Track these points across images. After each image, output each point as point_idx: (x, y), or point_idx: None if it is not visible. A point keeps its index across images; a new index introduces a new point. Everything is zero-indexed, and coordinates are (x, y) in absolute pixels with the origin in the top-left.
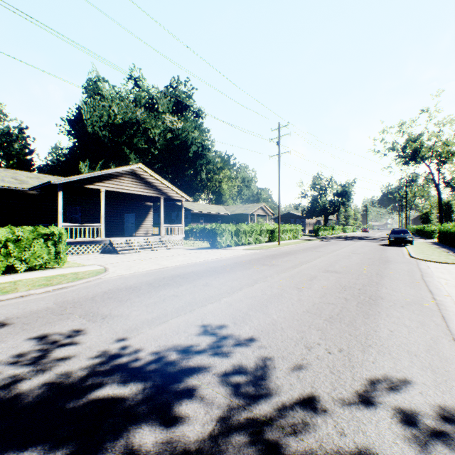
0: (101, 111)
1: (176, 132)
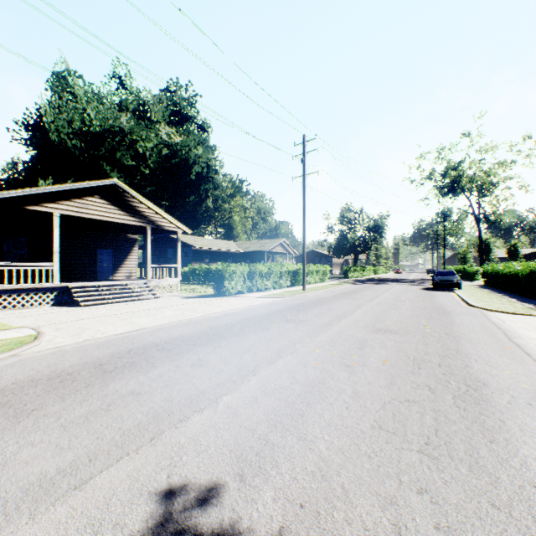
0: (70, 113)
1: (174, 148)
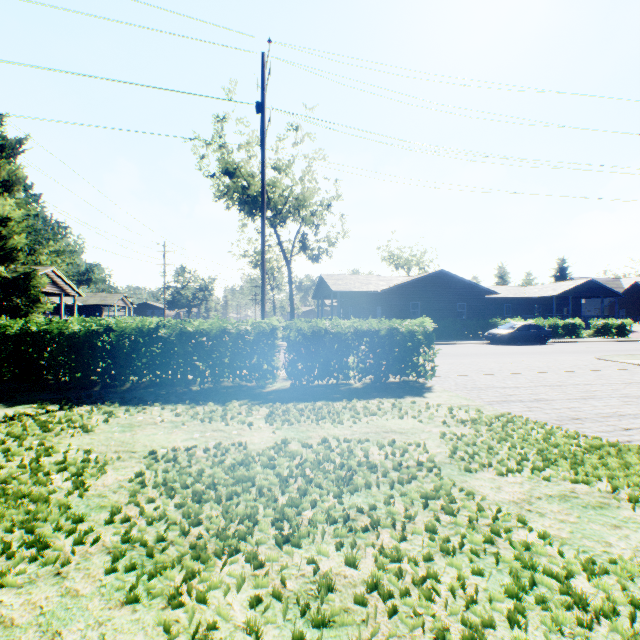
0: None
1: None
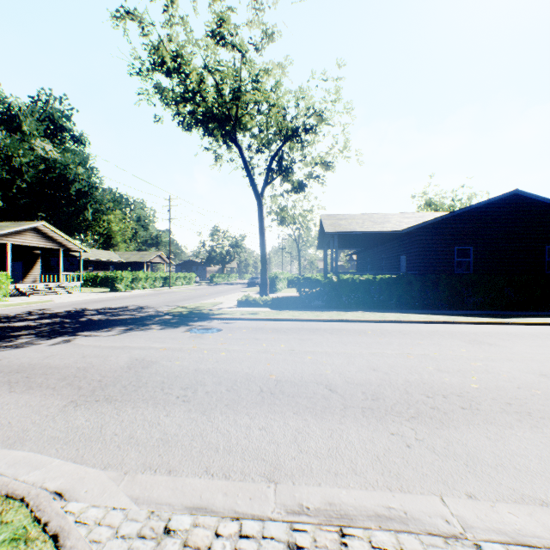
0: None
1: (52, 163)
